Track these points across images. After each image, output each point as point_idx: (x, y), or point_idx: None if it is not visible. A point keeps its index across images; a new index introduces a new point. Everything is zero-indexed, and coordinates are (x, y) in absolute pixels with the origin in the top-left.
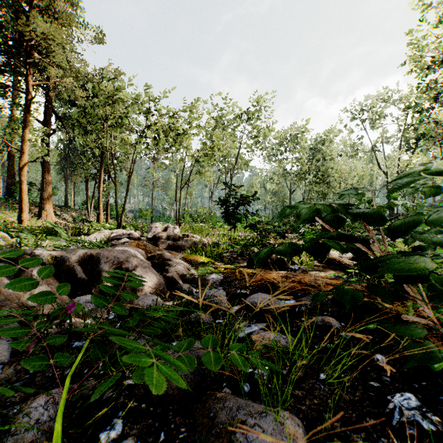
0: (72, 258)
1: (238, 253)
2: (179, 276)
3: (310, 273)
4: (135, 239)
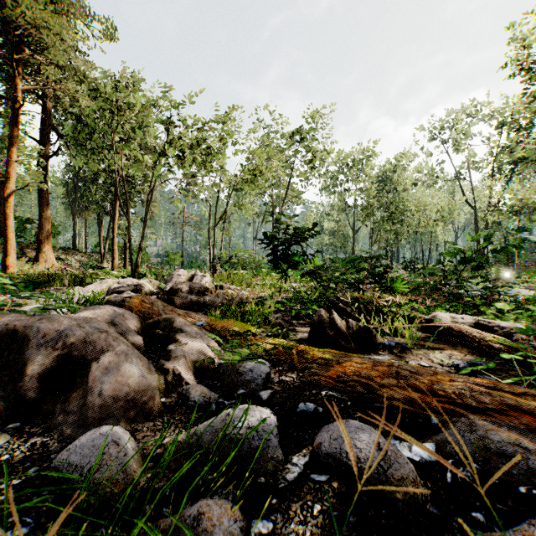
0: None
1: (293, 315)
2: (191, 364)
3: (416, 352)
4: (144, 292)
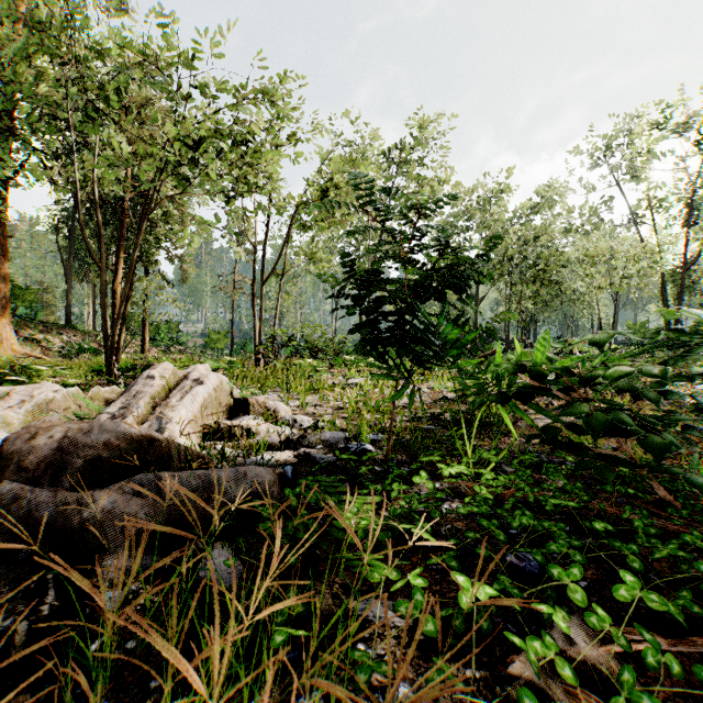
0: None
1: None
2: None
3: None
4: None
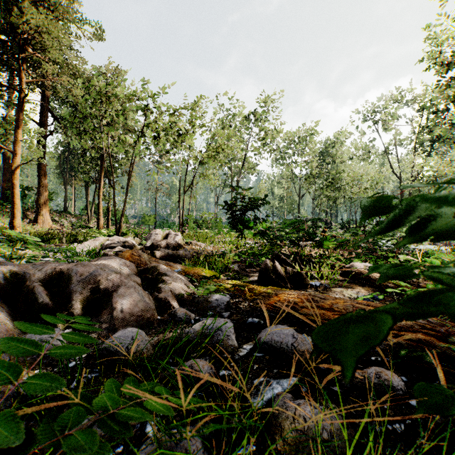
0: (35, 276)
1: (246, 264)
2: (175, 296)
3: (334, 290)
4: (131, 247)
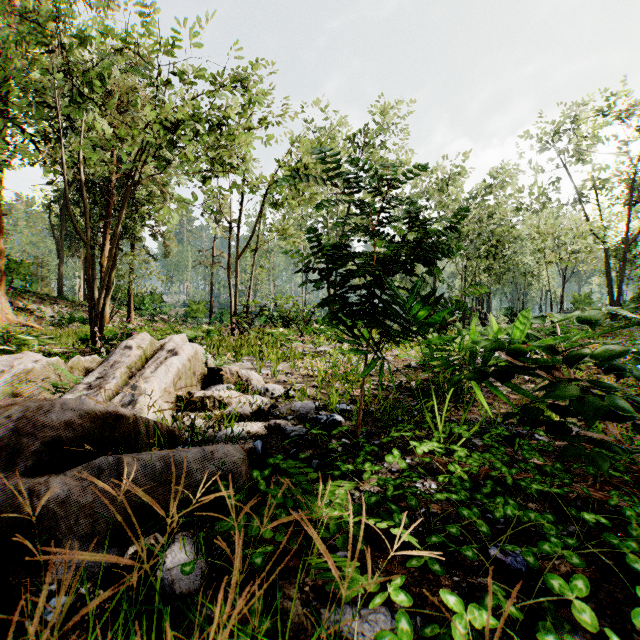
0: None
1: None
2: None
3: None
4: None
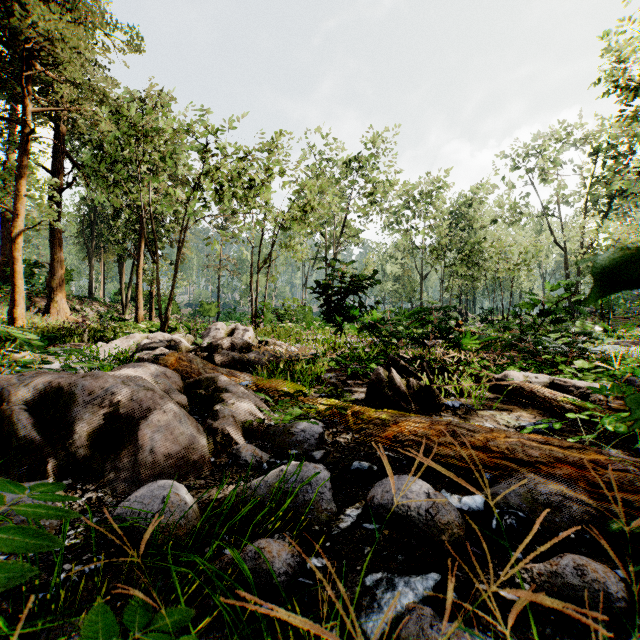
0: (18, 394)
1: (348, 374)
2: (239, 425)
3: (482, 413)
4: (179, 348)
